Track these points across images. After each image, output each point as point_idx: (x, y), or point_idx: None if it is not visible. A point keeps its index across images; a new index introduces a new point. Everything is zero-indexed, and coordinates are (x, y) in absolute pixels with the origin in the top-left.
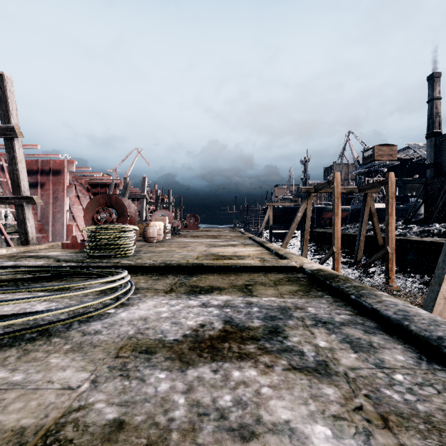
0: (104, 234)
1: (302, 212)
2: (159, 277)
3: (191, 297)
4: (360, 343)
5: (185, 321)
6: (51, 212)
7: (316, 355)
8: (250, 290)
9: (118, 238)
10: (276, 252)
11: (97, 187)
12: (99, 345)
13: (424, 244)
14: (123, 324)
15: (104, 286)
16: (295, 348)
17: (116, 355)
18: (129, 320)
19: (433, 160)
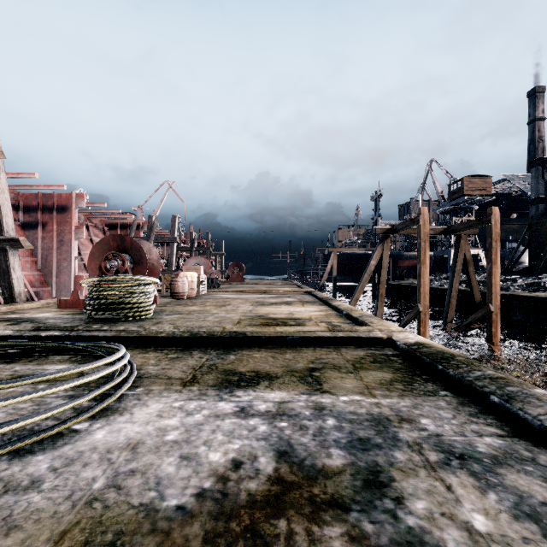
0: (110, 289)
1: (376, 259)
2: (179, 354)
3: (224, 394)
4: None
5: (205, 453)
6: (55, 260)
7: None
8: (318, 379)
9: (129, 295)
10: (347, 314)
11: (116, 228)
12: (19, 527)
13: (536, 302)
14: (91, 460)
15: (70, 382)
16: (427, 538)
17: None
18: (105, 449)
19: (540, 194)
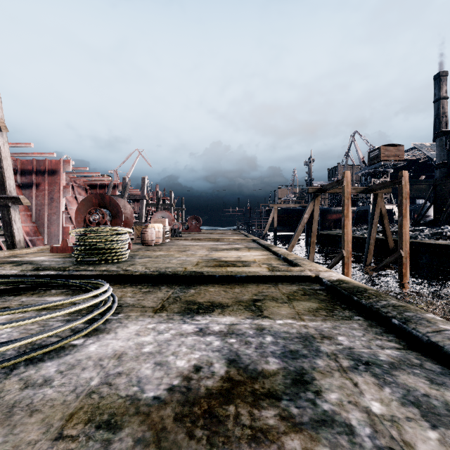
0: (93, 237)
1: (308, 213)
2: (150, 288)
3: (186, 318)
4: (433, 407)
5: (173, 360)
6: (46, 214)
7: (373, 433)
8: (259, 308)
9: (109, 242)
10: (284, 257)
11: (96, 188)
12: (39, 411)
13: (438, 248)
14: (88, 366)
15: (69, 308)
16: (337, 418)
17: (58, 434)
18: (97, 358)
19: (443, 160)
